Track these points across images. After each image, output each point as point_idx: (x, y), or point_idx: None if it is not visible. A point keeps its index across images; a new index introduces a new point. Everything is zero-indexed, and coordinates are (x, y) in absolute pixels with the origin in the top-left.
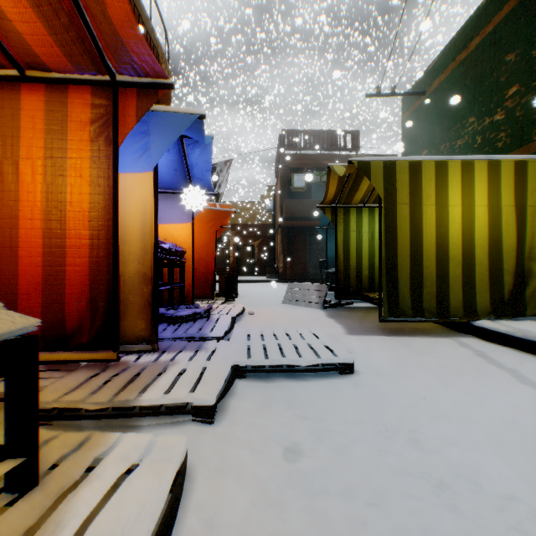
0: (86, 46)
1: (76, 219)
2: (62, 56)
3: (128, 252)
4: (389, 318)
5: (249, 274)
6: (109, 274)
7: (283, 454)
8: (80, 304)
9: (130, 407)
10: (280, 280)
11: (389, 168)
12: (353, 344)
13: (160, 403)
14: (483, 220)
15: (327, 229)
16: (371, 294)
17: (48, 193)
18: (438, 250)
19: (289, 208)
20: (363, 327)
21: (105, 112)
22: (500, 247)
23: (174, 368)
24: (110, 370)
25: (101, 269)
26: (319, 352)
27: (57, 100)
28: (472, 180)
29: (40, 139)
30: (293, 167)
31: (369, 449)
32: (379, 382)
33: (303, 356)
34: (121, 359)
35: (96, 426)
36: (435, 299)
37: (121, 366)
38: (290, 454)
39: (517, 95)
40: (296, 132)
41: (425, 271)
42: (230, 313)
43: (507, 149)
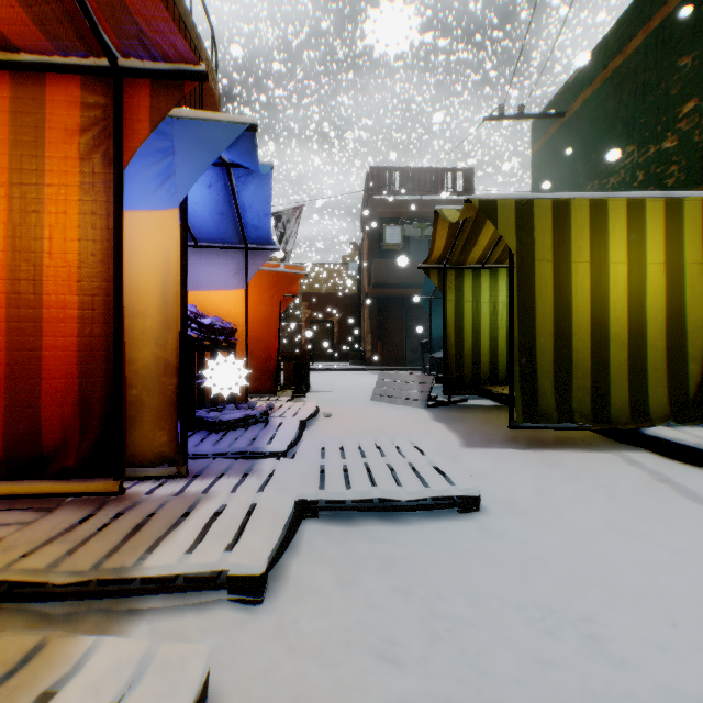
0: (67, 7)
1: (59, 279)
2: (30, 23)
3: (142, 329)
4: (523, 424)
5: (326, 359)
6: (109, 361)
7: (375, 669)
8: (65, 407)
9: (126, 578)
10: (368, 367)
11: (523, 210)
12: (474, 462)
13: (175, 571)
14: (658, 284)
15: (432, 299)
16: (494, 388)
17: (16, 239)
18: (594, 327)
19: (379, 271)
20: (485, 436)
21: (102, 116)
22: (682, 322)
23: (207, 505)
24: (108, 510)
25: (97, 354)
26: (427, 477)
27: (29, 97)
28: (643, 227)
29: (3, 156)
30: (385, 217)
31: (520, 657)
32: (520, 526)
33: (403, 484)
34: (128, 491)
35: (72, 609)
36: (590, 396)
37: (125, 503)
38: (386, 668)
39: (696, 114)
40: (388, 170)
41: (574, 357)
42: (298, 415)
43: (680, 188)
